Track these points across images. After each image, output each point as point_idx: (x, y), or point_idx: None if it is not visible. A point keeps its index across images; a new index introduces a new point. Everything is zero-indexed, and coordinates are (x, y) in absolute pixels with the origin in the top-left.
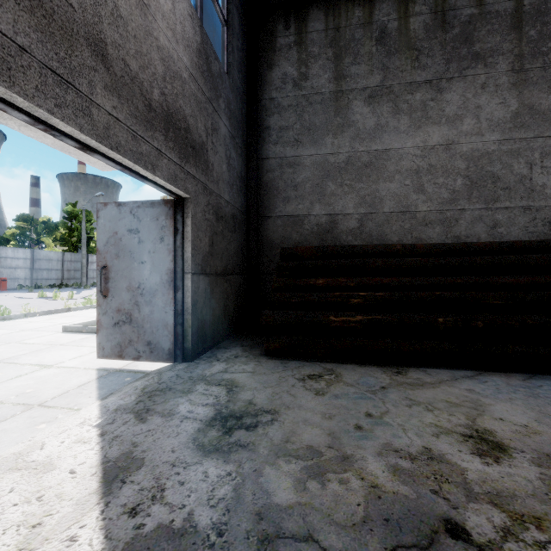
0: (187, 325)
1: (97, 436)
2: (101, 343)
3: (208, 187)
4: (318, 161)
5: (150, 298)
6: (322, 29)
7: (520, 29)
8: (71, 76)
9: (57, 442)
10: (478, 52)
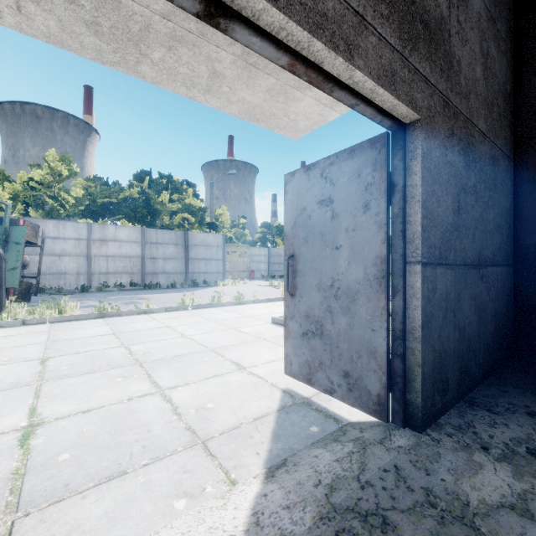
0: (412, 361)
1: None
2: (288, 356)
3: (451, 103)
4: None
5: (347, 303)
6: None
7: None
8: None
9: None
10: None
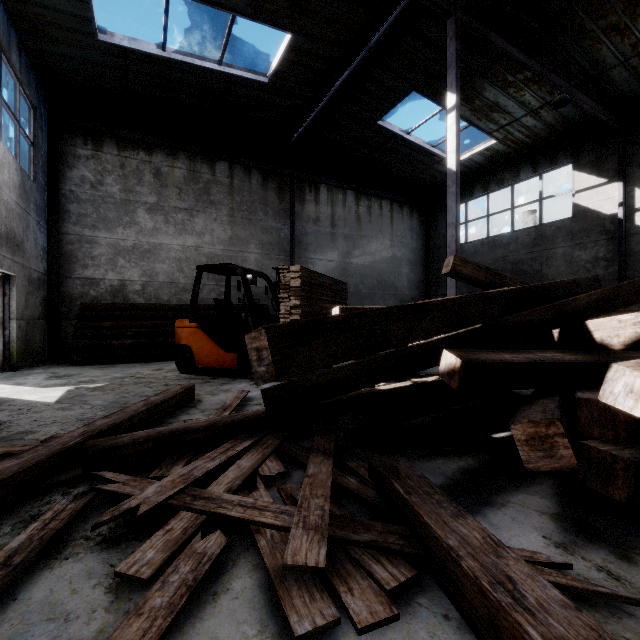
0: (13, 350)
1: None
2: None
3: (25, 265)
4: (111, 243)
5: None
6: (115, 155)
7: (233, 195)
8: None
9: None
10: (213, 200)
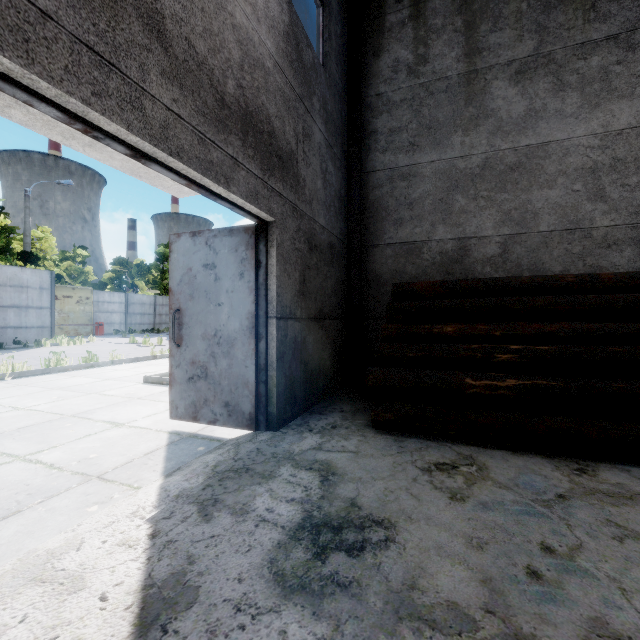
0: (271, 384)
1: (147, 537)
2: (174, 401)
3: (299, 208)
4: (441, 168)
5: (228, 348)
6: None
7: None
8: (114, 55)
9: (98, 542)
10: None
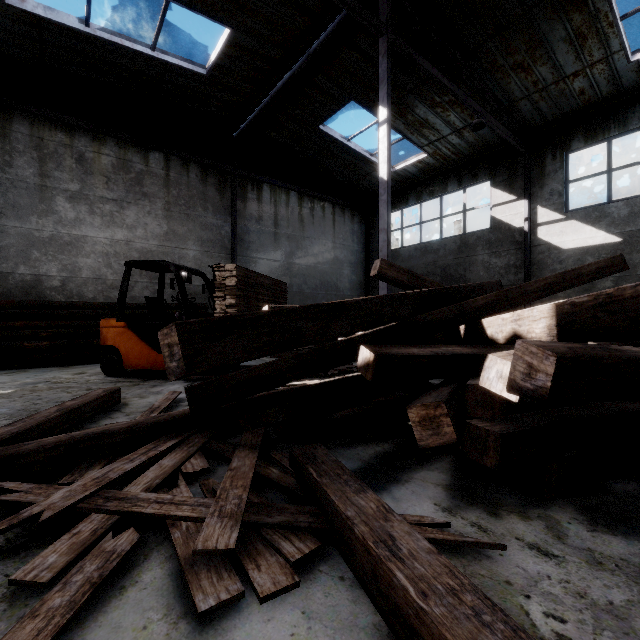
0: None
1: None
2: None
3: None
4: (23, 233)
5: None
6: (27, 134)
7: (169, 188)
8: None
9: None
10: (146, 192)
